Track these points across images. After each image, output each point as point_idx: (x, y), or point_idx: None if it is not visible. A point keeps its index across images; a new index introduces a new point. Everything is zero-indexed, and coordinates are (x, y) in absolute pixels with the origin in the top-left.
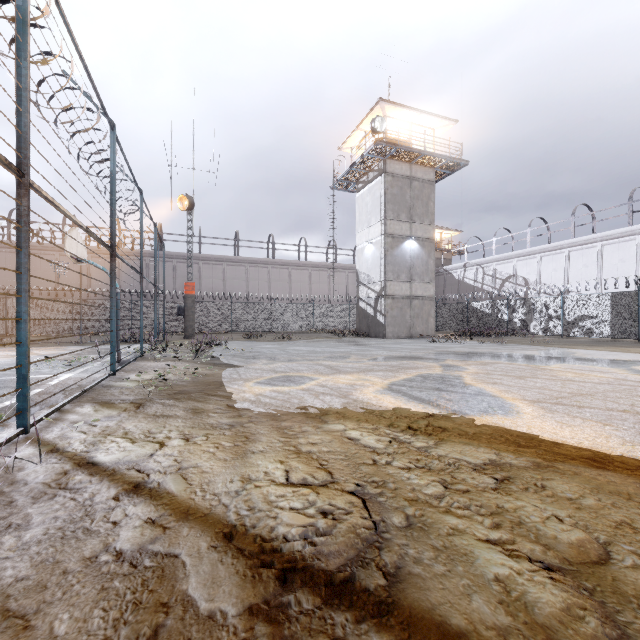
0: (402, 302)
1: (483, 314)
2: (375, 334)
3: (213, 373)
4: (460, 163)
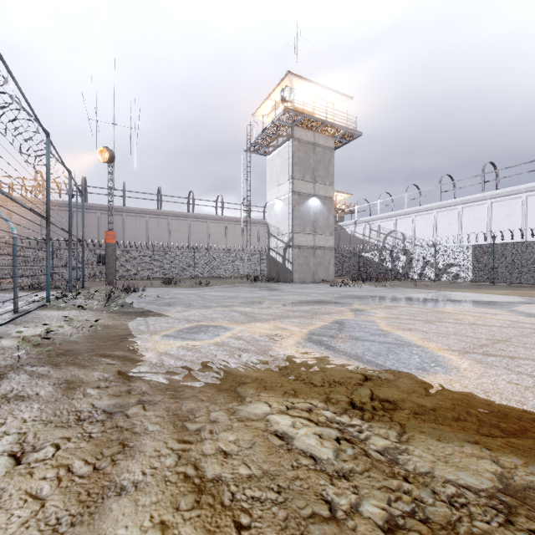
0: (307, 252)
1: (372, 262)
2: (284, 279)
3: (118, 324)
4: (355, 134)
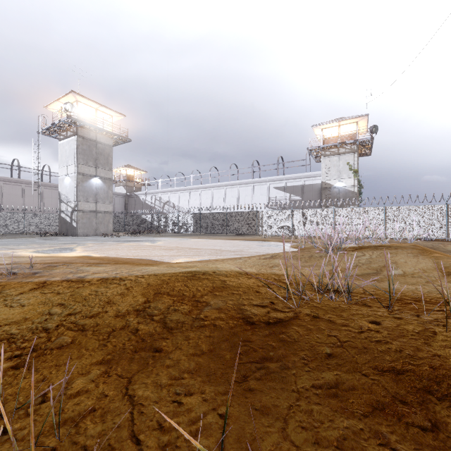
0: (90, 214)
1: (147, 222)
2: (71, 234)
3: None
4: (127, 139)
